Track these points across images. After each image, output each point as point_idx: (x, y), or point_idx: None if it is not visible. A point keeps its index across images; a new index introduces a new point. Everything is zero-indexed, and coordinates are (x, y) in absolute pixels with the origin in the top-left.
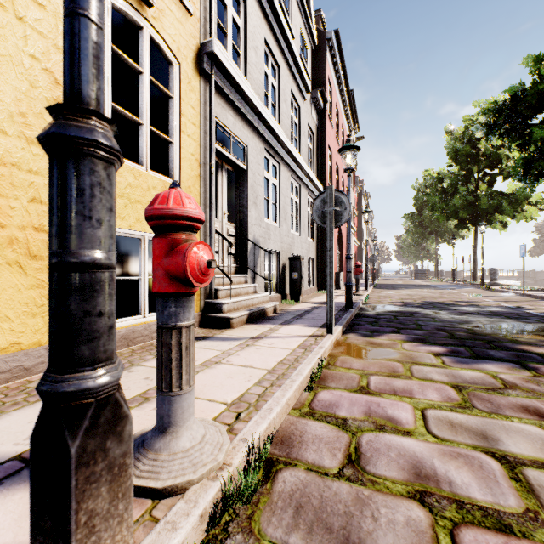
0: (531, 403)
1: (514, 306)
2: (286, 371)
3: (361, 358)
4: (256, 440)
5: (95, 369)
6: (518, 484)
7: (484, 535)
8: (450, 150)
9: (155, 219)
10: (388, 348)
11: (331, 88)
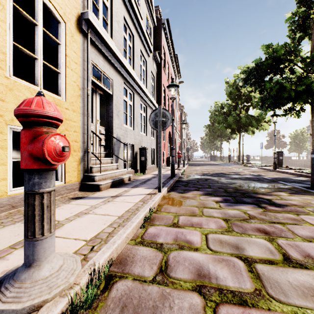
0: (261, 226)
1: (257, 174)
2: (130, 216)
3: (176, 206)
4: (101, 264)
5: None
6: (252, 274)
7: (232, 309)
8: (227, 91)
9: (21, 117)
10: (192, 199)
11: (165, 52)
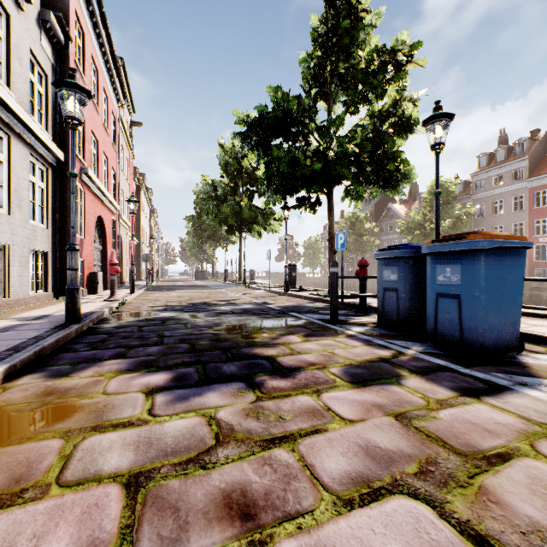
0: (241, 474)
1: (262, 302)
2: None
3: None
4: None
5: None
6: None
7: None
8: (222, 160)
9: None
10: (76, 396)
11: (83, 31)
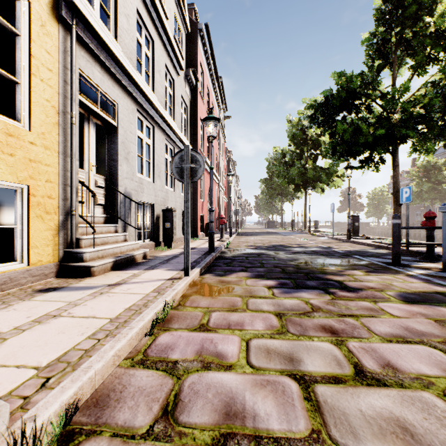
0: (328, 322)
1: (327, 246)
2: (130, 317)
3: (210, 296)
4: (51, 414)
5: None
6: (309, 404)
7: None
8: (290, 133)
9: None
10: (235, 284)
11: (203, 71)
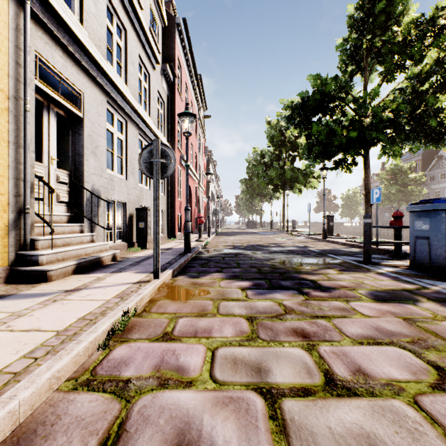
0: (300, 325)
1: (303, 245)
2: (82, 328)
3: (179, 300)
4: None
5: None
6: (275, 424)
7: None
8: (269, 134)
9: None
10: (208, 287)
11: (181, 67)
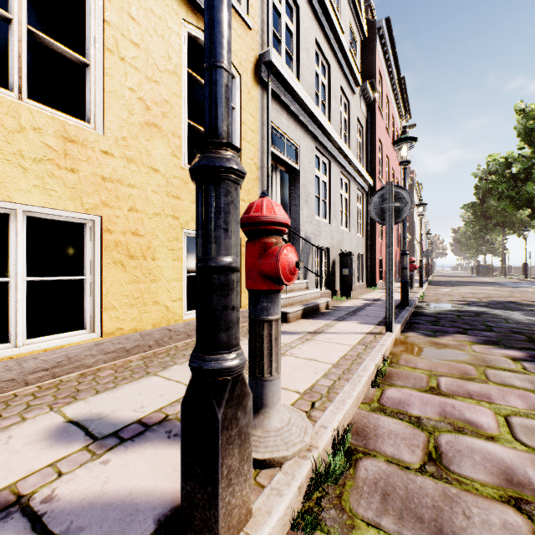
0: None
1: None
2: (351, 366)
3: (426, 358)
4: (335, 428)
5: (231, 352)
6: None
7: None
8: (522, 130)
9: (250, 226)
10: (455, 349)
11: (381, 78)
